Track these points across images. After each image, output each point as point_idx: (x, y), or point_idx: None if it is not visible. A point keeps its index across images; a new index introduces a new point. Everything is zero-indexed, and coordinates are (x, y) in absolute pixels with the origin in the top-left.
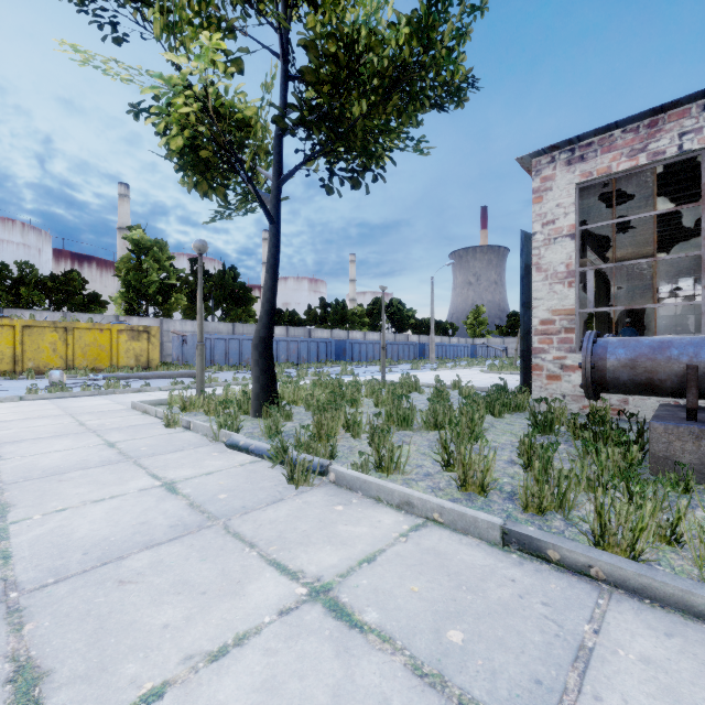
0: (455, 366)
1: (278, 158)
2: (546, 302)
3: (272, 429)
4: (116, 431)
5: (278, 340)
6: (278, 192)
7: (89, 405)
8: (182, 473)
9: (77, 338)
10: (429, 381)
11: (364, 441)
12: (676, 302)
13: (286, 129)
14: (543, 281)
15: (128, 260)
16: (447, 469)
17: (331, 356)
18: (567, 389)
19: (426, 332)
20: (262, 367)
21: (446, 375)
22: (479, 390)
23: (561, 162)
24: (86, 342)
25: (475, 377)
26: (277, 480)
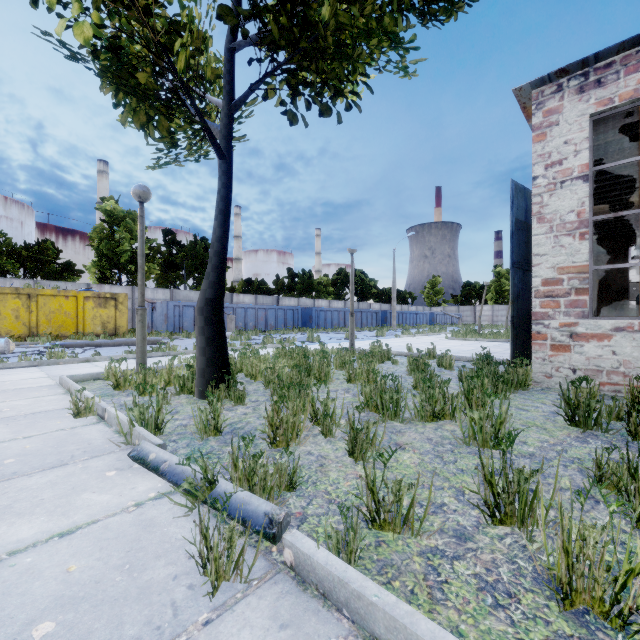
0: (418, 332)
1: (229, 77)
2: (551, 258)
3: (210, 423)
4: (3, 423)
5: (246, 308)
6: (229, 120)
7: (13, 380)
8: (19, 531)
9: (41, 305)
10: (397, 349)
11: (339, 442)
12: (634, 270)
13: (236, 27)
14: (547, 233)
15: (101, 230)
16: (494, 521)
17: (297, 323)
18: (579, 362)
19: (387, 300)
20: (208, 336)
21: (412, 341)
22: (456, 359)
23: (570, 90)
24: (51, 308)
25: (442, 344)
26: (182, 558)
